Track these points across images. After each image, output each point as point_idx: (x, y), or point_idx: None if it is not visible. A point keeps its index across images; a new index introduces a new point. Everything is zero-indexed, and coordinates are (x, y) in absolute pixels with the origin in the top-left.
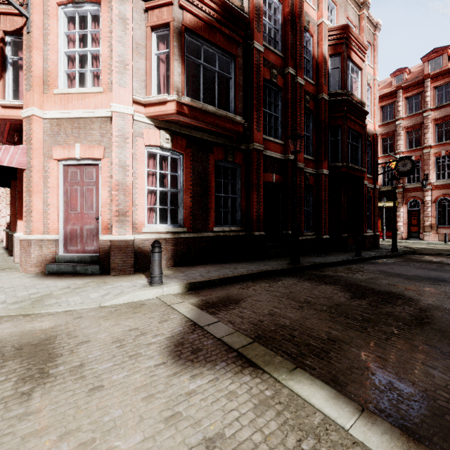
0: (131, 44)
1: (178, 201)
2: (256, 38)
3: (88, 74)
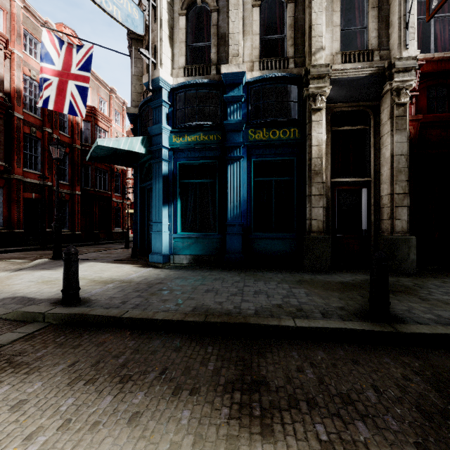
0: None
1: None
2: (16, 110)
3: None
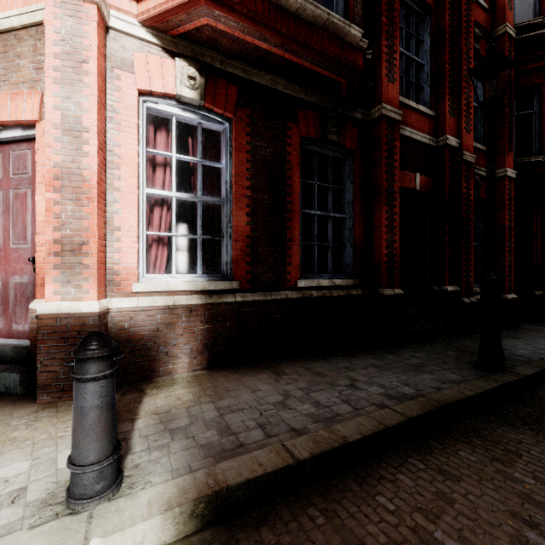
0: None
1: (222, 223)
2: None
3: None
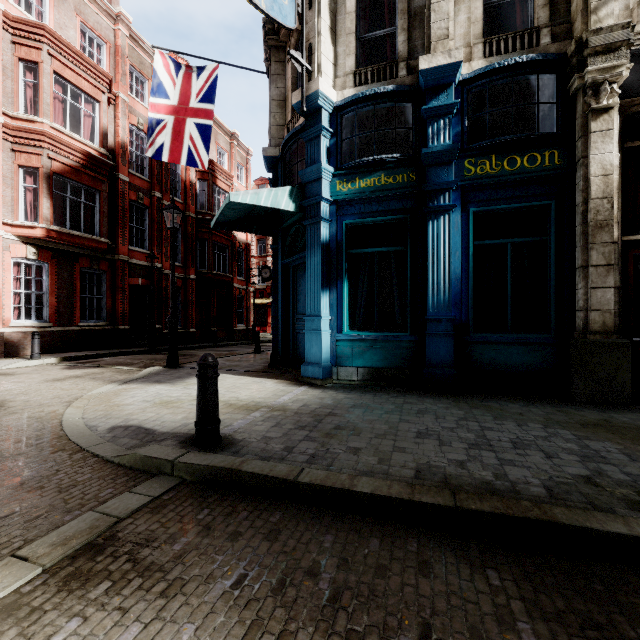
0: (1, 181)
1: (44, 301)
2: (121, 170)
3: None
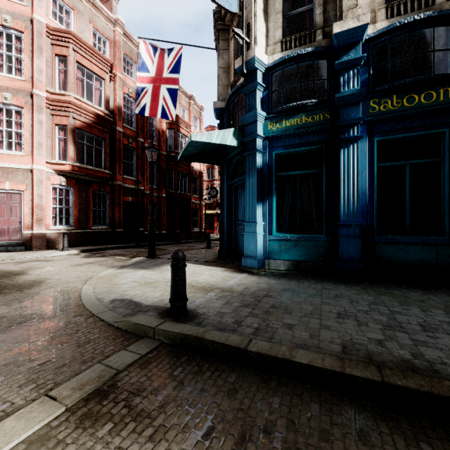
0: (45, 135)
1: (70, 212)
2: (118, 124)
3: (14, 143)
